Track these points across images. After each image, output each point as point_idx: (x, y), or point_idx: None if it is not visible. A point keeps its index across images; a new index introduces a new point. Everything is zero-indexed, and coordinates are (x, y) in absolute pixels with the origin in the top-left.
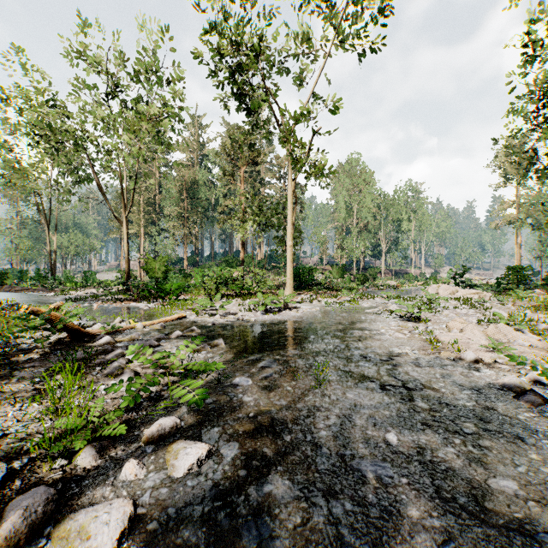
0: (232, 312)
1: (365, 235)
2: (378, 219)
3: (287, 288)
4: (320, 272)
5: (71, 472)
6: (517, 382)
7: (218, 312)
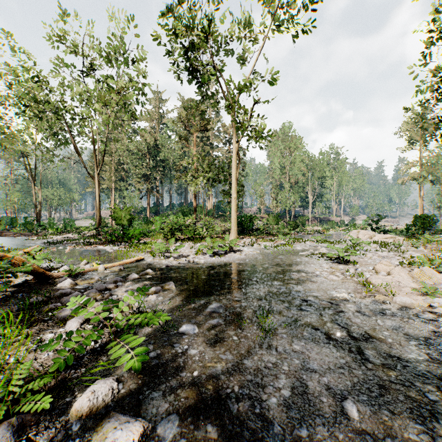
0: (184, 255)
1: (295, 189)
2: (306, 176)
3: (232, 233)
4: (259, 220)
5: None
6: None
7: (173, 255)
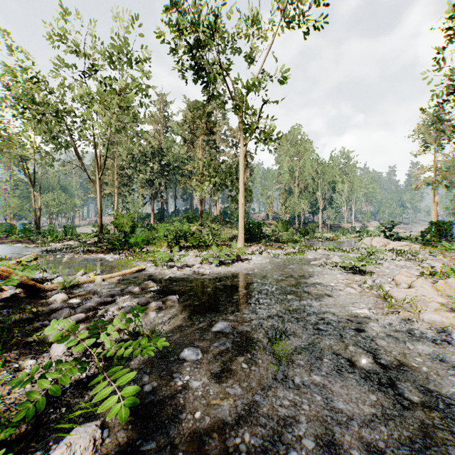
0: (189, 264)
1: (305, 195)
2: (316, 181)
3: (239, 240)
4: (267, 226)
5: None
6: None
7: (176, 264)
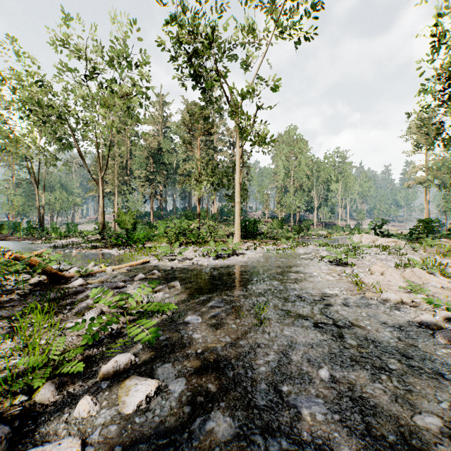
0: (188, 258)
1: (300, 194)
2: (311, 180)
3: (235, 237)
4: (263, 224)
5: (30, 408)
6: (433, 320)
7: (177, 258)
